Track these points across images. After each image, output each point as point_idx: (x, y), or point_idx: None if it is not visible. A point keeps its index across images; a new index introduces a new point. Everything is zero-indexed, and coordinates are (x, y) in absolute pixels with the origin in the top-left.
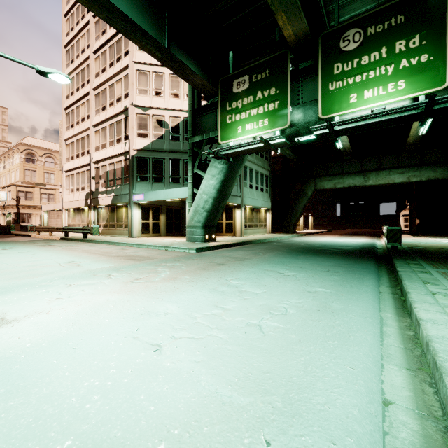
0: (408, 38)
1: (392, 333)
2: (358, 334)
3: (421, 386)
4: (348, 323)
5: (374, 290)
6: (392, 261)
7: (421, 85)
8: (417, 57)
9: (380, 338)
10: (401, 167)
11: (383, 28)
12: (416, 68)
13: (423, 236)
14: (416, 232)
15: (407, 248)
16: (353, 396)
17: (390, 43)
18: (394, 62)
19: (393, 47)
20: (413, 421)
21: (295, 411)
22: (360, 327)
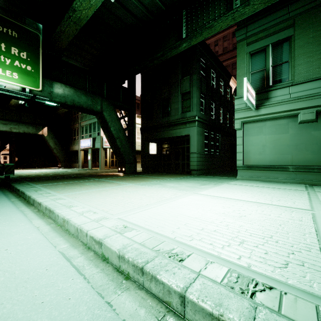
0: (20, 50)
1: (29, 212)
2: (16, 216)
3: (47, 220)
4: (7, 215)
5: (9, 201)
6: (10, 185)
7: (28, 82)
8: (25, 65)
9: (25, 216)
10: (5, 120)
11: (3, 30)
12: (24, 71)
13: (21, 169)
14: (16, 166)
15: (15, 177)
16: (28, 229)
17: (8, 44)
18: (11, 58)
19: (10, 48)
20: (47, 226)
21: (9, 241)
22: (15, 214)
